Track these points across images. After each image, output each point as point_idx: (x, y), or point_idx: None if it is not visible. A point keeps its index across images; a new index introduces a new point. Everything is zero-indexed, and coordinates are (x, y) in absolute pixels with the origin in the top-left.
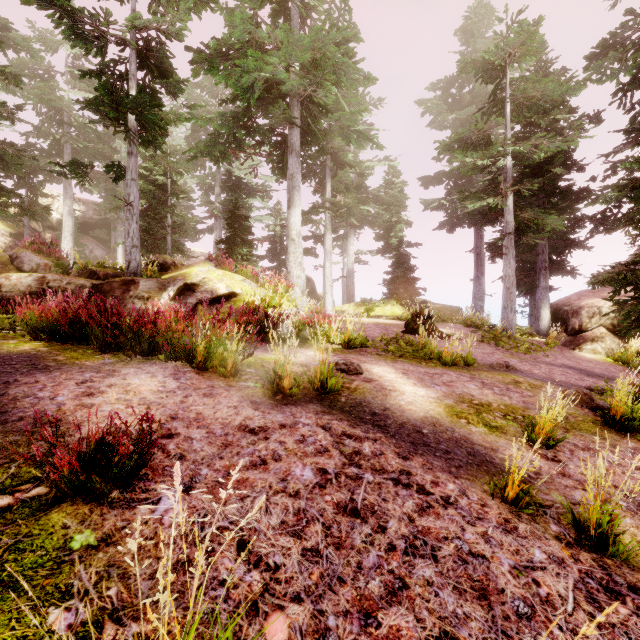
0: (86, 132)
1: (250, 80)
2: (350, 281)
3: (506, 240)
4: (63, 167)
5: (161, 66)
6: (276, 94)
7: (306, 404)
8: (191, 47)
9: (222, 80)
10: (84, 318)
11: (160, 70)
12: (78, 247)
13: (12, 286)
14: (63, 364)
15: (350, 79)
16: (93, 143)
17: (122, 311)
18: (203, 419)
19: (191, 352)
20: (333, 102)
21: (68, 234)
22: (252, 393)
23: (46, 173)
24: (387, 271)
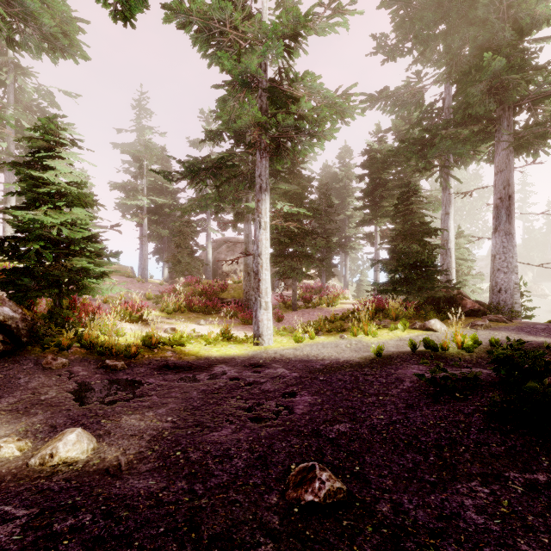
0: None
1: None
2: None
3: (144, 238)
4: None
5: None
6: None
7: None
8: None
9: None
10: None
11: None
12: None
13: None
14: None
15: None
16: None
17: None
18: None
19: None
20: None
21: None
22: None
23: None
24: None
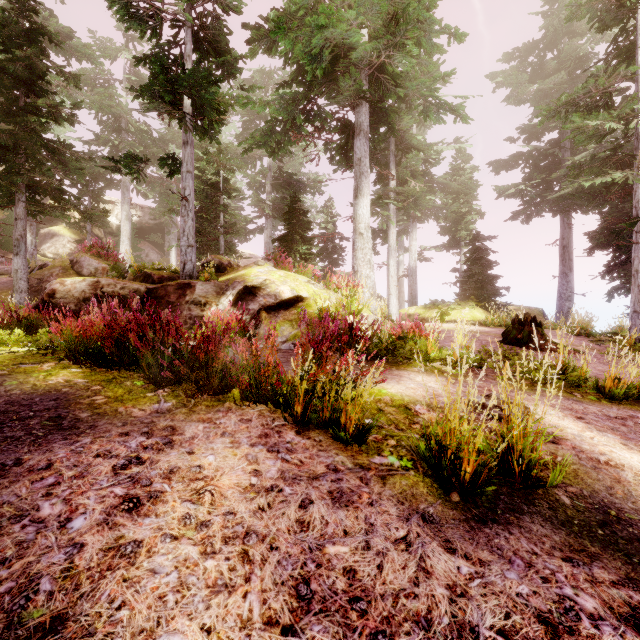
0: (142, 137)
1: (321, 42)
2: (412, 280)
3: (638, 225)
4: (117, 162)
5: (217, 46)
6: (343, 66)
7: (518, 519)
8: (248, 23)
9: (288, 46)
10: (132, 339)
11: (216, 51)
12: (135, 251)
13: (66, 292)
14: (100, 415)
15: (431, 40)
16: (148, 148)
17: (182, 328)
18: (367, 601)
19: (283, 395)
20: (401, 77)
21: (126, 238)
22: (409, 489)
23: (106, 180)
24: (454, 268)
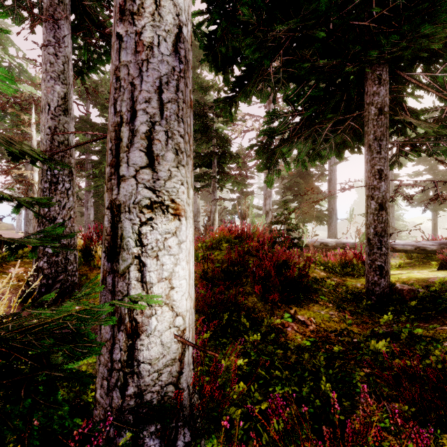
0: None
1: None
2: None
3: None
4: None
5: None
6: None
7: None
8: None
9: None
10: None
11: None
12: None
13: None
14: None
15: None
16: None
17: None
18: None
19: None
20: None
21: None
22: None
23: None
24: None
